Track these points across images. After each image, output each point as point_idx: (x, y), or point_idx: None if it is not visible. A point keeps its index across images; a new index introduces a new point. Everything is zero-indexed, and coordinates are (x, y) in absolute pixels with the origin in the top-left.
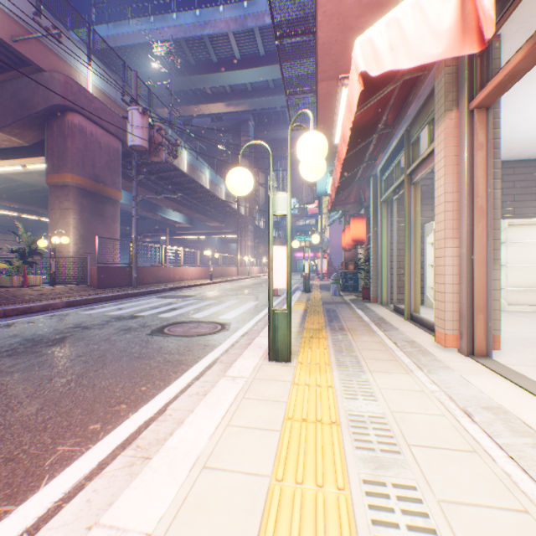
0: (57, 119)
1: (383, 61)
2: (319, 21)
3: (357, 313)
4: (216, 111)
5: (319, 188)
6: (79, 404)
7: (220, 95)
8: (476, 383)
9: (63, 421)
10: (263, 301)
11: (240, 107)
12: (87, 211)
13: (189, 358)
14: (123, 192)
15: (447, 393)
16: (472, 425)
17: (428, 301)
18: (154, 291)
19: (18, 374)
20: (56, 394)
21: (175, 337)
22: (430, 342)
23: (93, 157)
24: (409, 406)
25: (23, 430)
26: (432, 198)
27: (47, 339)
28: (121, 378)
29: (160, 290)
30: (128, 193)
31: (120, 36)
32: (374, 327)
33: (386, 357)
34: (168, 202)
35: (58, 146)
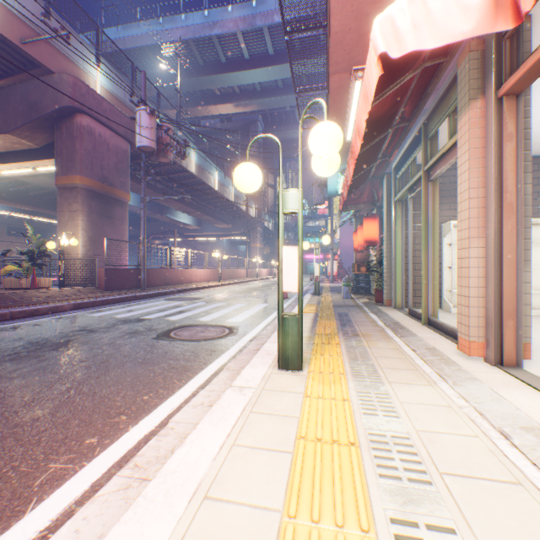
0: (66, 121)
1: (406, 41)
2: (332, 8)
3: (370, 317)
4: (225, 112)
5: (330, 188)
6: (77, 414)
7: (229, 96)
8: (509, 398)
9: (58, 434)
10: (272, 303)
11: (249, 108)
12: (96, 213)
13: (195, 364)
14: (132, 194)
15: (478, 409)
16: (512, 450)
17: (445, 305)
18: (162, 294)
19: (18, 380)
20: (54, 402)
21: (181, 341)
22: (451, 350)
23: (101, 159)
24: (436, 425)
25: (16, 443)
26: (450, 196)
27: (51, 343)
28: (123, 386)
29: (168, 292)
30: (137, 195)
31: (129, 38)
32: (390, 333)
33: (405, 366)
34: (177, 203)
35: (67, 148)
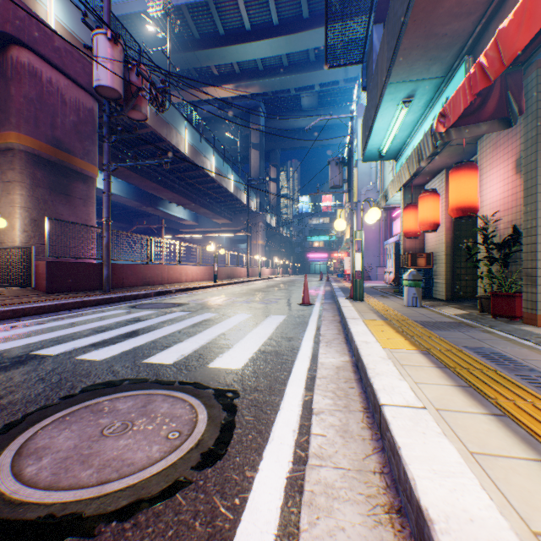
0: None
1: None
2: None
3: None
4: (223, 95)
5: (371, 143)
6: None
7: (228, 76)
8: None
9: None
10: (291, 314)
11: (250, 90)
12: (43, 186)
13: None
14: (118, 182)
15: None
16: None
17: None
18: (130, 297)
19: None
20: None
21: None
22: None
23: (52, 114)
24: None
25: None
26: None
27: None
28: None
29: (140, 295)
30: (124, 184)
31: (114, 5)
32: None
33: None
34: (168, 193)
35: None
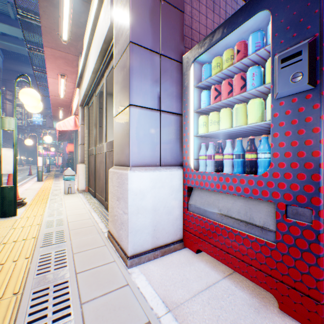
0: None
1: (62, 128)
2: (51, 101)
3: None
4: None
5: (55, 127)
6: None
7: None
8: None
9: None
10: (24, 177)
11: None
12: None
13: None
14: None
15: None
16: None
17: None
18: None
19: None
20: None
21: None
22: None
23: None
24: None
25: None
26: None
27: None
28: None
29: None
30: None
31: None
32: None
33: None
34: None
35: None
